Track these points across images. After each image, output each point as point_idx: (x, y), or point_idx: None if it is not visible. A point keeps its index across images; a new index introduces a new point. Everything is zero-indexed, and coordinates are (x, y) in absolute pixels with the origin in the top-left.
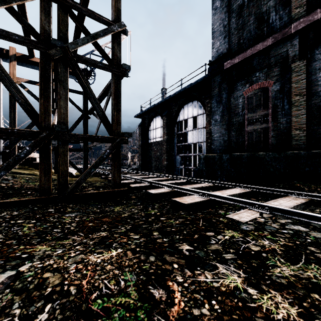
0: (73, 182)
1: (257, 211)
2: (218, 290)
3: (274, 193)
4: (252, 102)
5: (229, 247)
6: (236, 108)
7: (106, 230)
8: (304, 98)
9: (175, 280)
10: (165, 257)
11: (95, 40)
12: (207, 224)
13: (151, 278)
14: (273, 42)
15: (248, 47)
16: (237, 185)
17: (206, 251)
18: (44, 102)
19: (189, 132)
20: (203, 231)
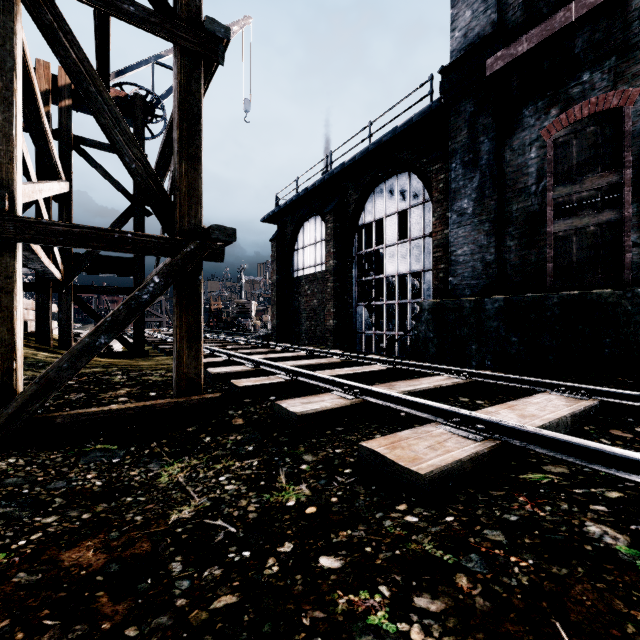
0: (94, 370)
1: None
2: None
3: None
4: (567, 154)
5: None
6: (520, 175)
7: None
8: None
9: None
10: None
11: None
12: None
13: None
14: None
15: (555, 9)
16: (543, 383)
17: None
18: None
19: (388, 249)
20: None
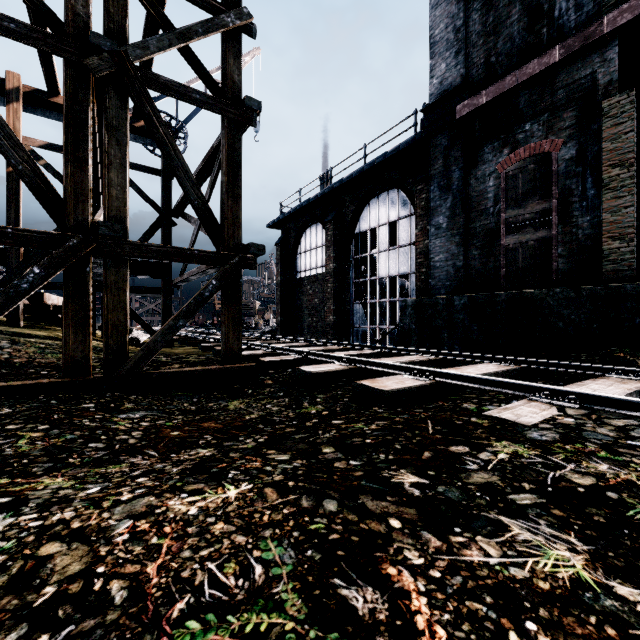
0: None
1: (549, 403)
2: (531, 588)
3: (570, 373)
4: (515, 185)
5: (517, 477)
6: (481, 199)
7: (211, 446)
8: (631, 171)
9: (403, 560)
10: (362, 501)
11: (185, 43)
12: (445, 429)
13: (336, 555)
14: (563, 57)
15: (506, 72)
16: (488, 357)
17: (464, 487)
18: (74, 171)
19: (380, 255)
20: (442, 444)
